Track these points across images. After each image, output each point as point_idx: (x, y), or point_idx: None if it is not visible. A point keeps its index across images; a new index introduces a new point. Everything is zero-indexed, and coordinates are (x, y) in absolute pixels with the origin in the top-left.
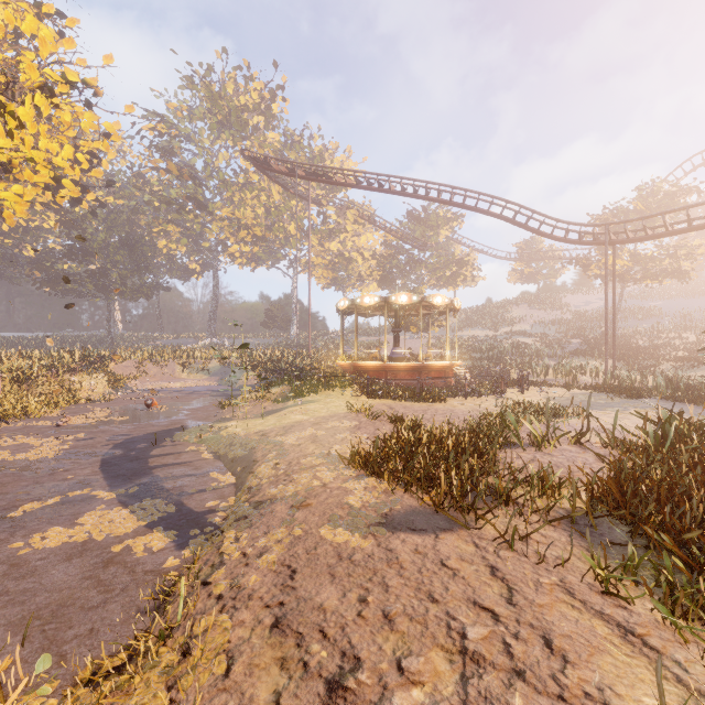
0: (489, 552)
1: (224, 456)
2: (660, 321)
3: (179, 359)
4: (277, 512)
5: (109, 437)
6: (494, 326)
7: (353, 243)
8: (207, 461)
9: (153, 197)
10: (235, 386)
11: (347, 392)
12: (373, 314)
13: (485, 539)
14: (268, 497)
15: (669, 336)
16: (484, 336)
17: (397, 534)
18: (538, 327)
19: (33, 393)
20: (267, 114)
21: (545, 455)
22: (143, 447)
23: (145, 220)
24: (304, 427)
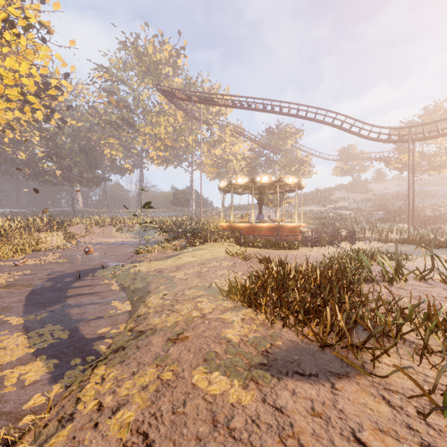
0: (411, 415)
1: (127, 288)
2: (438, 199)
3: (114, 224)
4: (152, 345)
5: (47, 273)
6: (323, 204)
7: (230, 150)
8: (113, 291)
9: (101, 120)
10: (150, 241)
11: (226, 243)
12: (244, 193)
13: (394, 391)
14: (149, 326)
15: (446, 209)
16: (317, 210)
17: (283, 381)
18: (353, 204)
19: (11, 244)
20: (174, 66)
21: (400, 289)
22: (69, 281)
23: (96, 136)
24: (192, 266)
